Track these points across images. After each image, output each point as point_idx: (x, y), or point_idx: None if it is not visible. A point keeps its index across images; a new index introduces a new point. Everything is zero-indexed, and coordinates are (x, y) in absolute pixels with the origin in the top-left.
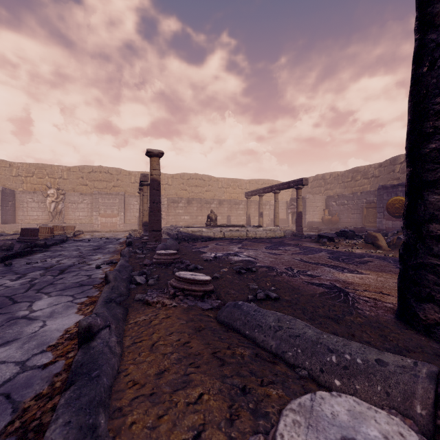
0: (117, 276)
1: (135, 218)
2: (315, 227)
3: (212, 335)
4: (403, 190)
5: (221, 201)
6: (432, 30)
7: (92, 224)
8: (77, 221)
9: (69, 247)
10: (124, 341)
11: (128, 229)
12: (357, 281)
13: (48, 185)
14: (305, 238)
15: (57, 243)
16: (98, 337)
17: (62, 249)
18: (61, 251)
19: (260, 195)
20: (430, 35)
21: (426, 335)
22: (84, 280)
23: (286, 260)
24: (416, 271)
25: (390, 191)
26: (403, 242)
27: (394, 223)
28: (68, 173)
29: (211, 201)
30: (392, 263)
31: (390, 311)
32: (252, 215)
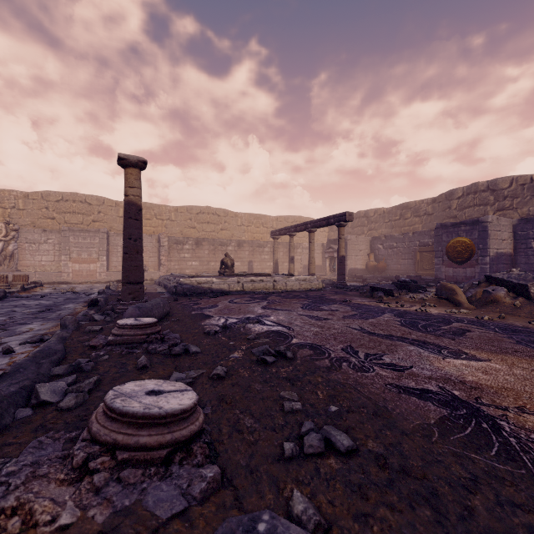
0: None
1: None
2: (358, 275)
3: None
4: (466, 229)
5: (241, 242)
6: None
7: (59, 272)
8: (38, 268)
9: None
10: None
11: (112, 279)
12: (484, 380)
13: None
14: (351, 291)
15: None
16: None
17: None
18: None
19: (290, 235)
20: None
21: None
22: None
23: (338, 330)
24: None
25: (451, 231)
26: None
27: (455, 270)
28: (25, 201)
29: (227, 242)
30: (503, 333)
31: None
32: (280, 261)
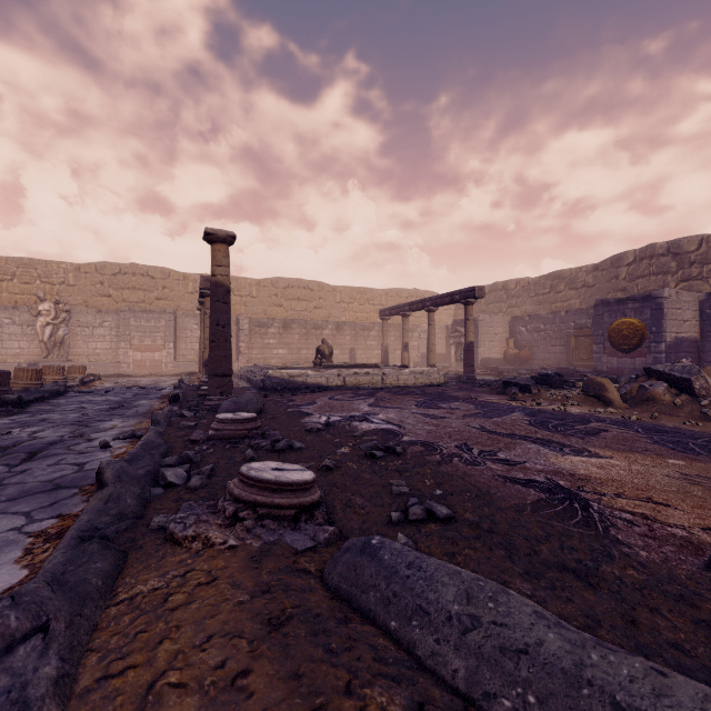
0: (123, 473)
1: (194, 353)
2: (493, 367)
3: (310, 639)
4: (635, 307)
5: (340, 324)
6: None
7: (118, 363)
8: (92, 357)
9: (66, 405)
10: (80, 670)
11: (181, 371)
12: (595, 473)
13: (39, 295)
14: (480, 387)
15: (45, 397)
16: (5, 669)
17: (52, 408)
18: (48, 412)
19: (404, 315)
20: None
21: None
22: (66, 476)
23: (455, 428)
24: None
25: (615, 309)
26: None
27: (620, 360)
28: (76, 275)
29: (323, 324)
30: (643, 434)
31: (687, 549)
32: (391, 348)
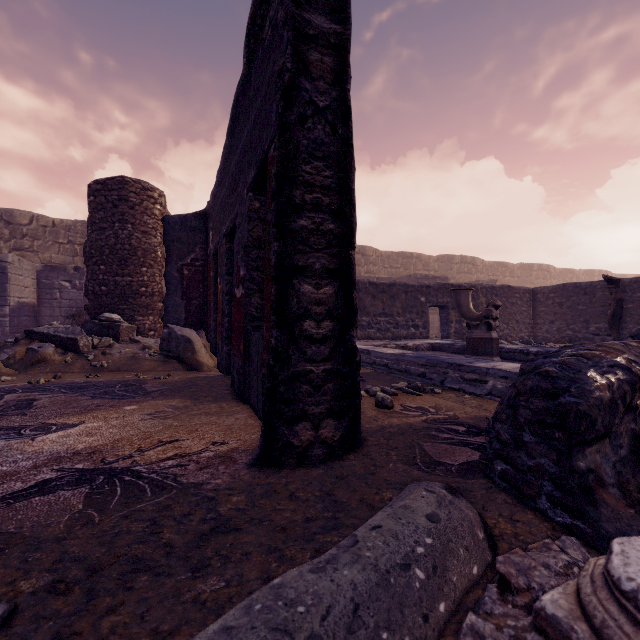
0: None
1: None
2: None
3: None
4: None
5: None
6: (306, 77)
7: None
8: None
9: None
10: None
11: None
12: (96, 442)
13: None
14: None
15: None
16: None
17: None
18: None
19: None
20: (304, 81)
21: (298, 466)
22: None
23: None
24: (288, 386)
25: None
26: (273, 348)
27: None
28: None
29: None
30: (73, 393)
31: (228, 461)
32: None
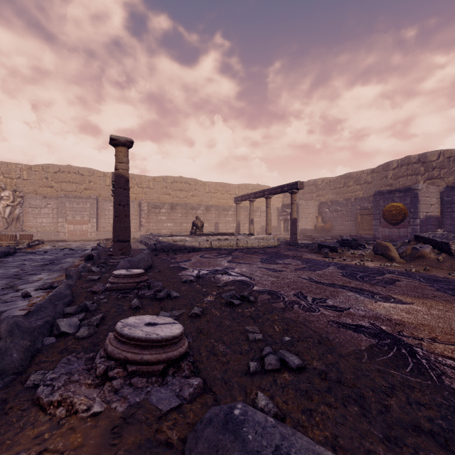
0: (15, 328)
1: (110, 226)
2: (308, 235)
3: None
4: (400, 195)
5: (208, 206)
6: None
7: (57, 232)
8: (39, 228)
9: (12, 262)
10: None
11: (101, 238)
12: (407, 318)
13: (1, 186)
14: (302, 248)
15: None
16: None
17: (0, 265)
18: None
19: (250, 200)
20: None
21: None
22: None
23: (291, 279)
24: None
25: (387, 197)
26: None
27: (390, 230)
28: (29, 173)
29: (197, 206)
30: (426, 283)
31: None
32: (242, 222)
